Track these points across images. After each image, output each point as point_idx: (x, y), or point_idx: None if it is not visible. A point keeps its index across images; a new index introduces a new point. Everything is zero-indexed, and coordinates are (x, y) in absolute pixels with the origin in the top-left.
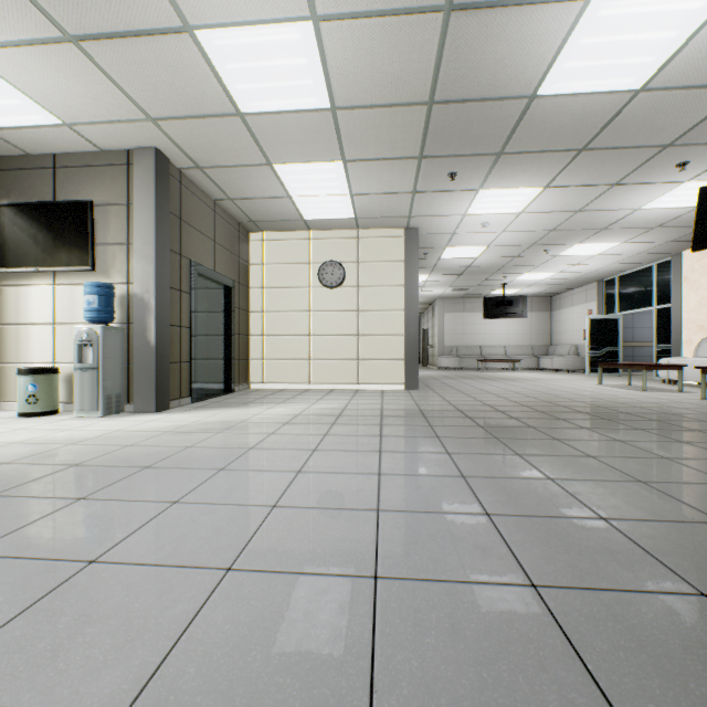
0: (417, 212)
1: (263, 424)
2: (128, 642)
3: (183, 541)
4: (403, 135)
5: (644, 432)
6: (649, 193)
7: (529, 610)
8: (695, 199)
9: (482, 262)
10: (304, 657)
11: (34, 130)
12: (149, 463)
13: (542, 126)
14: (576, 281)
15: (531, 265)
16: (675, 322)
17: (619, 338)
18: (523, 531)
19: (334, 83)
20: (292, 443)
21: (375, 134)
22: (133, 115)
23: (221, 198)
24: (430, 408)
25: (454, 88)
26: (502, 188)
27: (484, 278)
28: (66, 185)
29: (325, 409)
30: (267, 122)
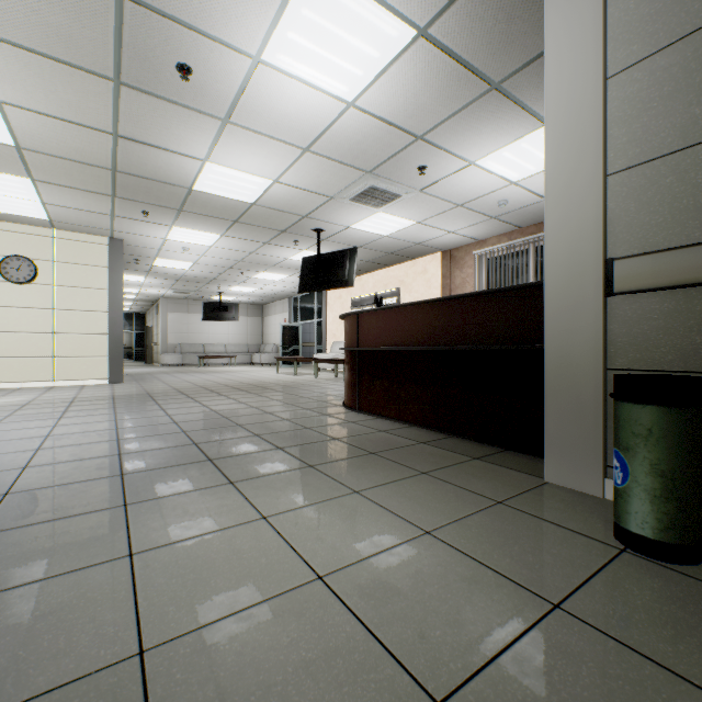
0: (120, 229)
1: None
2: None
3: None
4: (94, 180)
5: (253, 394)
6: (289, 252)
7: (111, 444)
8: None
9: (194, 273)
10: None
11: None
12: None
13: (205, 204)
14: (275, 296)
15: (237, 281)
16: (324, 330)
17: (300, 340)
18: (131, 430)
19: (19, 135)
20: None
21: (65, 172)
22: None
23: None
24: (124, 394)
25: (132, 169)
26: (191, 229)
27: (202, 286)
28: None
29: (9, 402)
30: None
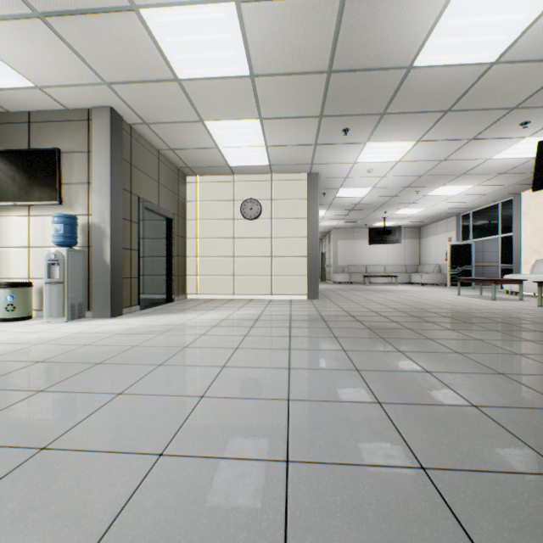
0: (317, 160)
1: (196, 327)
2: (65, 527)
3: (124, 429)
4: (307, 98)
5: (498, 333)
6: (497, 146)
7: (421, 491)
8: (533, 151)
9: (367, 200)
10: (223, 542)
11: (12, 92)
12: (101, 360)
13: (417, 91)
14: (439, 215)
15: (405, 203)
16: (516, 246)
17: (472, 259)
18: (409, 418)
19: (252, 54)
20: (218, 342)
21: (285, 97)
22: (91, 80)
23: (164, 148)
24: (328, 313)
25: (348, 60)
26: (384, 141)
27: (369, 213)
28: (39, 136)
29: (245, 314)
30: (199, 86)
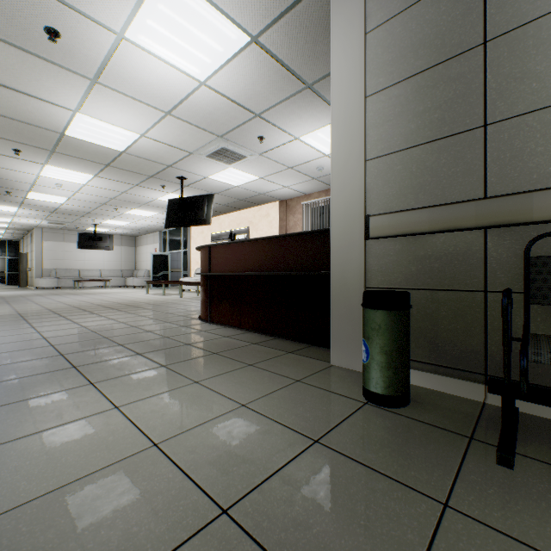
0: None
1: None
2: None
3: None
4: None
5: (123, 312)
6: (157, 193)
7: None
8: None
9: (69, 207)
10: None
11: None
12: None
13: (77, 148)
14: (147, 229)
15: (111, 216)
16: (189, 259)
17: (169, 266)
18: None
19: None
20: None
21: None
22: None
23: None
24: None
25: (1, 111)
26: (64, 168)
27: (77, 218)
28: None
29: None
30: None
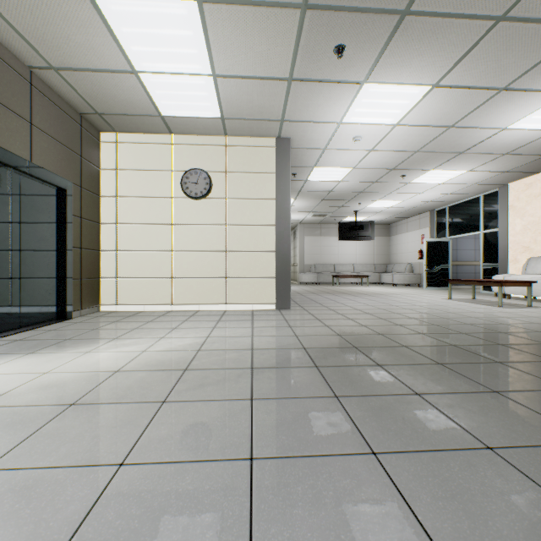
0: (290, 114)
1: (14, 415)
2: None
3: None
4: None
5: None
6: (525, 107)
7: None
8: None
9: (343, 187)
10: None
11: None
12: None
13: None
14: (413, 210)
15: (384, 192)
16: (502, 243)
17: (449, 258)
18: None
19: None
20: None
21: None
22: None
23: (38, 64)
24: (315, 343)
25: None
26: (388, 83)
27: (341, 205)
28: None
29: (170, 351)
30: None
